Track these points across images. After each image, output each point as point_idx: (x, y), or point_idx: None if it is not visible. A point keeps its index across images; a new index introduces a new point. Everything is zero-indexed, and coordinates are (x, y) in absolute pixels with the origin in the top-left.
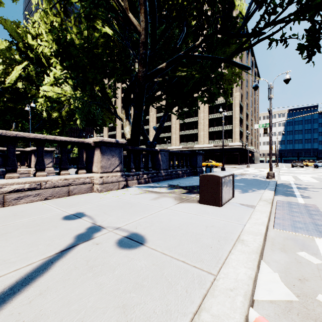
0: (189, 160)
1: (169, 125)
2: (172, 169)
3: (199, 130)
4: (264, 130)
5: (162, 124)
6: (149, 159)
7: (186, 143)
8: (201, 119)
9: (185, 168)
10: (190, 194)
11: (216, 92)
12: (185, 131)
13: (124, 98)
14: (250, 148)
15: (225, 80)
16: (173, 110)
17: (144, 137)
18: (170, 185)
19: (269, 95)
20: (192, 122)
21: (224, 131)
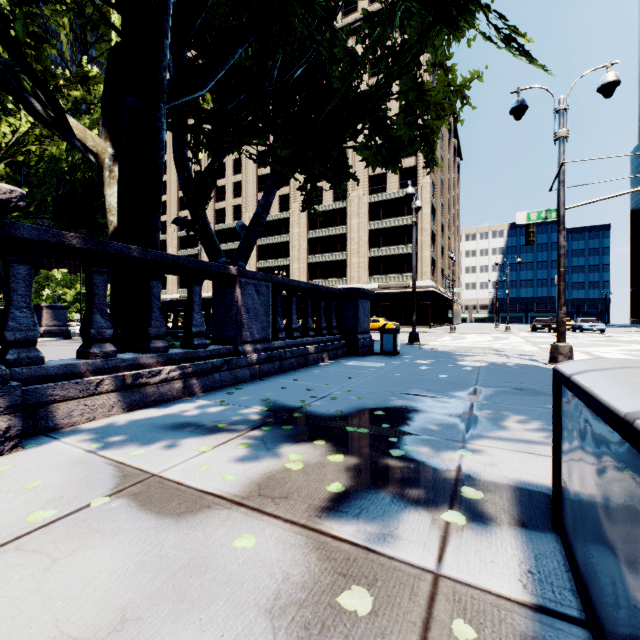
0: (336, 312)
1: (285, 242)
2: (285, 340)
3: (349, 254)
4: (527, 234)
5: (262, 215)
6: (196, 304)
7: (322, 280)
8: (353, 230)
9: (325, 335)
10: (387, 517)
11: (403, 136)
12: (321, 255)
13: (106, 81)
14: (448, 294)
15: (428, 103)
16: (294, 210)
17: (208, 247)
18: (272, 413)
19: (559, 131)
20: (335, 235)
21: (400, 257)
